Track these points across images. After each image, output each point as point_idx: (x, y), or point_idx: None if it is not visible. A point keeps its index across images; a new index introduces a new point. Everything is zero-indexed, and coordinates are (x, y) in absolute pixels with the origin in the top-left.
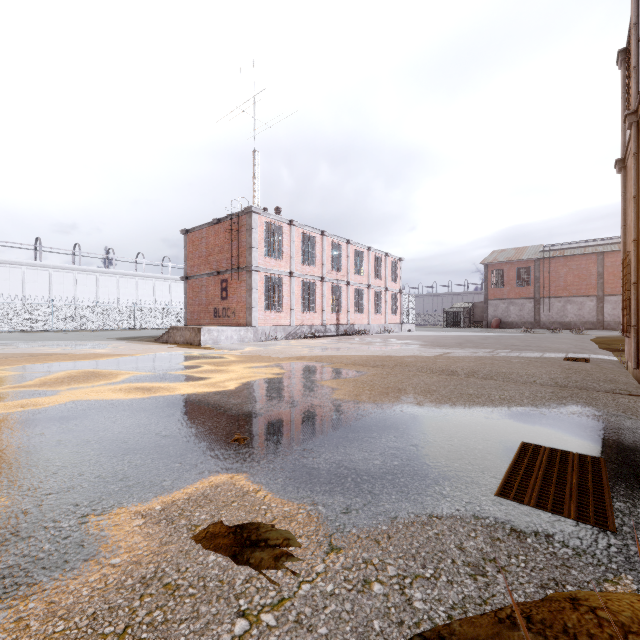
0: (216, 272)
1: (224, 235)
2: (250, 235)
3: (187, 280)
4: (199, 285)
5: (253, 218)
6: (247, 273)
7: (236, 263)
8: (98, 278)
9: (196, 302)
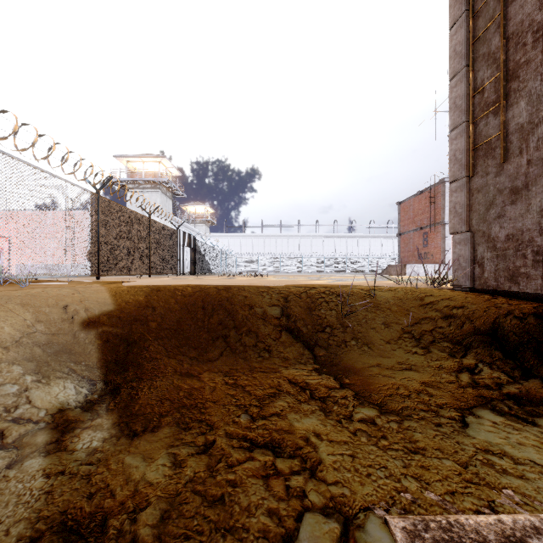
0: (419, 228)
1: (425, 201)
2: (443, 199)
3: (400, 236)
4: (408, 238)
5: (446, 186)
6: (441, 226)
7: (433, 220)
8: (346, 240)
9: (406, 250)
